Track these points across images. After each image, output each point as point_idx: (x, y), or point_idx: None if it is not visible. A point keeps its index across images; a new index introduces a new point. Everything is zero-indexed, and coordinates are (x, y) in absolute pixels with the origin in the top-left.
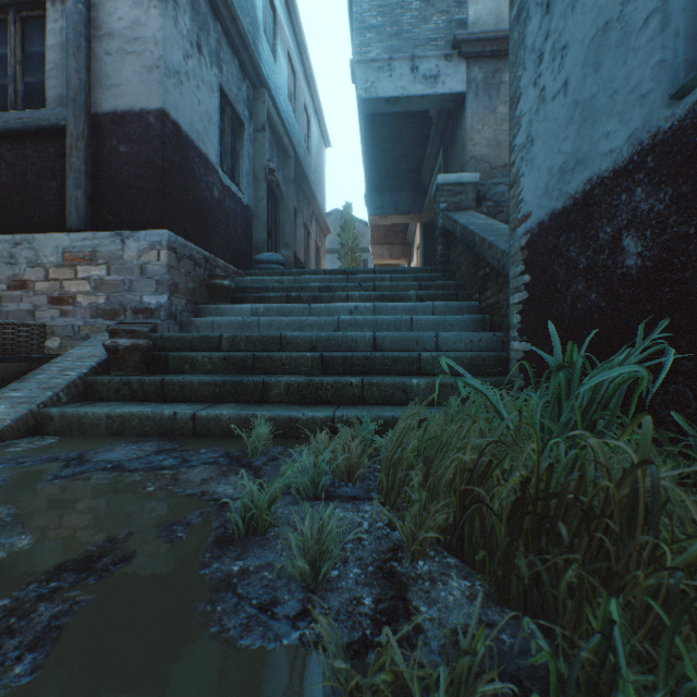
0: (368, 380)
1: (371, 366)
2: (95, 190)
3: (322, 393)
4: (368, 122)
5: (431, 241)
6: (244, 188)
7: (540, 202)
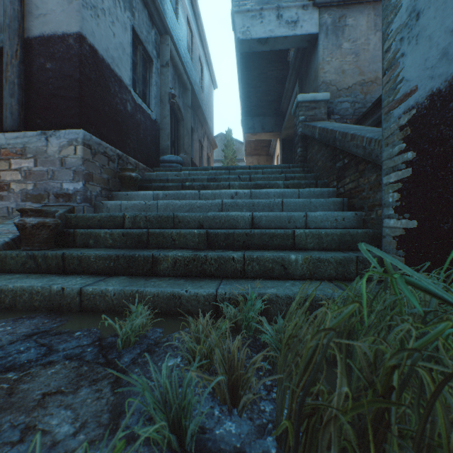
0: (249, 255)
1: (251, 241)
2: (27, 99)
3: (207, 267)
4: (244, 66)
5: (288, 151)
6: (153, 108)
7: (433, 71)
